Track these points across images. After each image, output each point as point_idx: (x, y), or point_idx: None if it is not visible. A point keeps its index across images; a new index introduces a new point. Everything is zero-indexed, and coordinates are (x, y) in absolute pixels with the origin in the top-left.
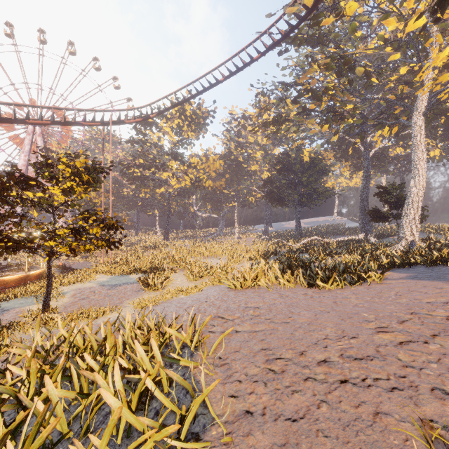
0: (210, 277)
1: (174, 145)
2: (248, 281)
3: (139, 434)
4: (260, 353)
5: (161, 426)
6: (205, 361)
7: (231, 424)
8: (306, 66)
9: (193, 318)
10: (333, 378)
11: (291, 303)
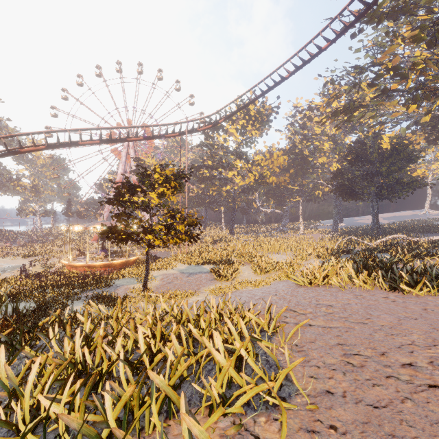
0: (276, 272)
1: (238, 145)
2: (317, 279)
3: (237, 388)
4: (336, 347)
5: (256, 385)
6: (283, 345)
7: (313, 398)
8: (386, 43)
9: (269, 307)
10: (420, 381)
11: (368, 305)
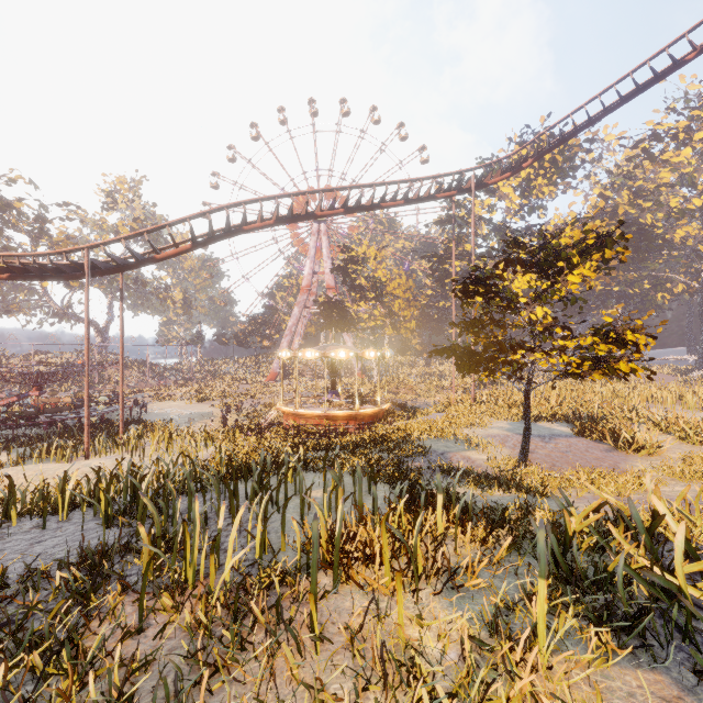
0: None
1: (514, 215)
2: None
3: None
4: None
5: None
6: None
7: None
8: None
9: None
10: None
11: None
